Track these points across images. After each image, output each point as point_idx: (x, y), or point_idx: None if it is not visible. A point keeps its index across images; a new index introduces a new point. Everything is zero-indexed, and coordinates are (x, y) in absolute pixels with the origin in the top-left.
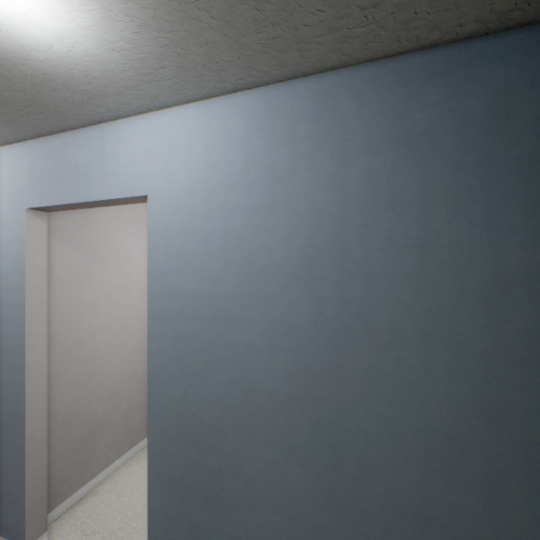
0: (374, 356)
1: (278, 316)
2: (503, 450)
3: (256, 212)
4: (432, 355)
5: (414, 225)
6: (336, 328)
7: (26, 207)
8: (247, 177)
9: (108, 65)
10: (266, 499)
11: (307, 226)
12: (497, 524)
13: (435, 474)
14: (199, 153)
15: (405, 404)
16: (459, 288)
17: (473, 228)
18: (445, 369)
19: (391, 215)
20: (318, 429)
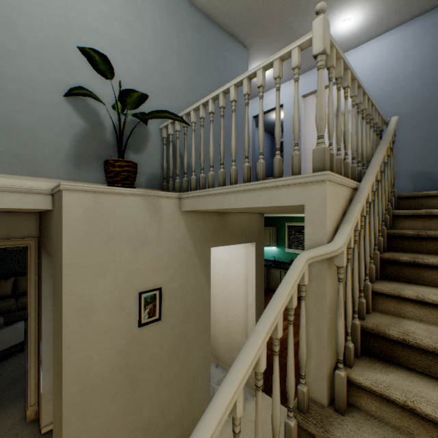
0: None
1: (408, 91)
2: None
3: (399, 63)
4: None
5: None
6: (431, 86)
7: (300, 96)
8: (395, 54)
9: (355, 35)
10: (403, 146)
11: (420, 60)
12: None
13: None
14: (375, 54)
15: None
16: None
17: None
18: None
19: None
20: (424, 118)
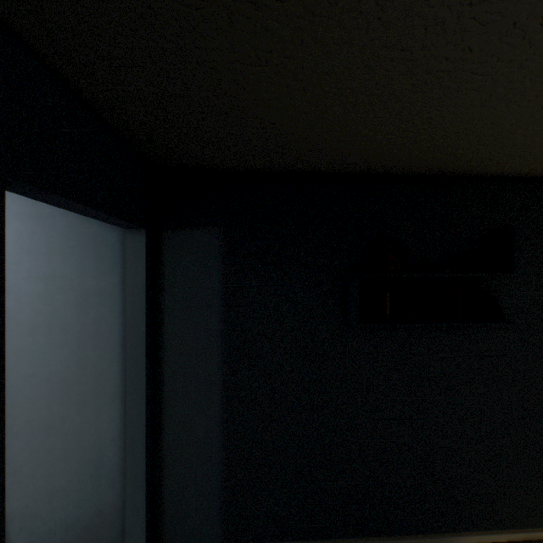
0: (22, 341)
1: None
2: (86, 381)
3: None
4: (54, 337)
5: (44, 265)
6: None
7: None
8: None
9: None
10: None
11: None
12: (84, 420)
13: (55, 402)
14: None
15: (39, 366)
16: (67, 299)
17: (73, 267)
18: (60, 343)
19: (32, 258)
20: None
